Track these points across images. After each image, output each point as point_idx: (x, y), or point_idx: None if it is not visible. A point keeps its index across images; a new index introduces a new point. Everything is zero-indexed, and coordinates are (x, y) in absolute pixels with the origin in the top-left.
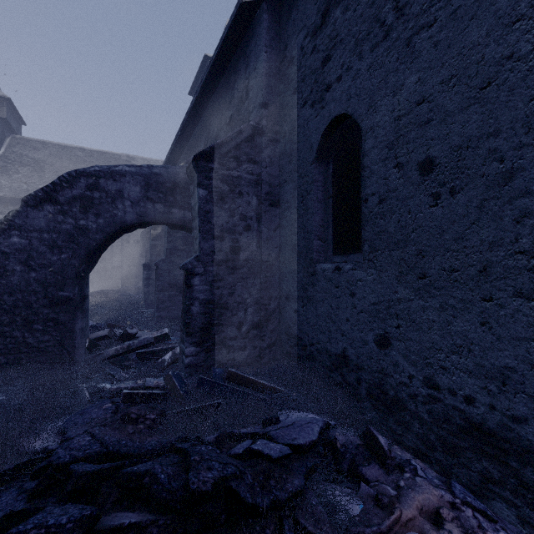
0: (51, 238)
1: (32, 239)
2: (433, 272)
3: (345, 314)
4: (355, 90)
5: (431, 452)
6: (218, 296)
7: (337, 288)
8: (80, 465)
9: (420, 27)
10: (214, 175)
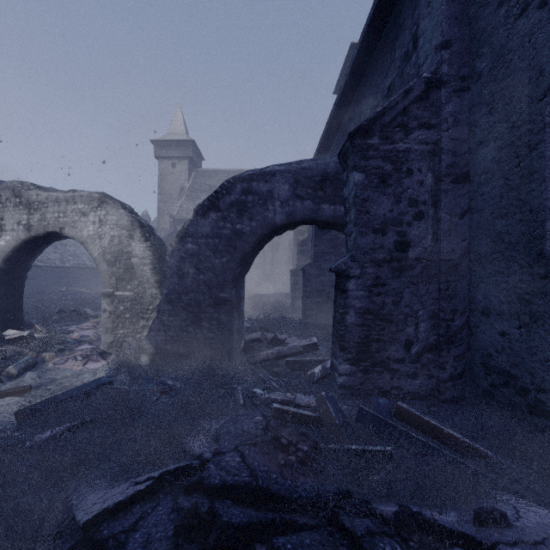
0: (214, 243)
1: (200, 244)
2: None
3: None
4: None
5: None
6: (378, 305)
7: None
8: (225, 506)
9: None
10: (374, 153)
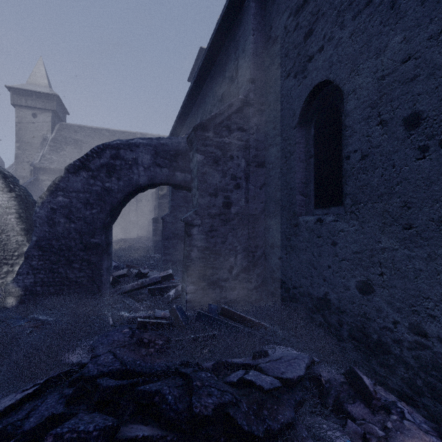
0: (85, 197)
1: (72, 198)
2: (420, 223)
3: (327, 261)
4: (336, 57)
5: (418, 397)
6: (212, 244)
7: (319, 238)
8: (104, 379)
9: None
10: (210, 142)
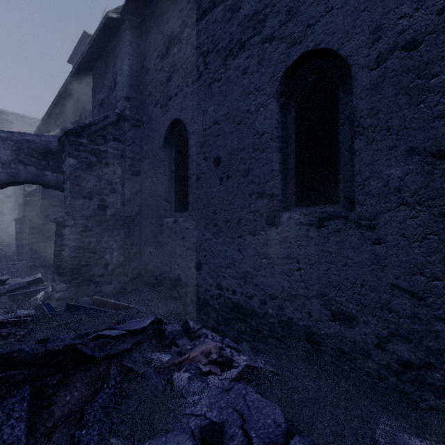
0: None
1: None
2: (220, 222)
3: (179, 251)
4: (184, 105)
5: (219, 326)
6: (87, 243)
7: (175, 234)
8: None
9: (214, 79)
10: (84, 148)
